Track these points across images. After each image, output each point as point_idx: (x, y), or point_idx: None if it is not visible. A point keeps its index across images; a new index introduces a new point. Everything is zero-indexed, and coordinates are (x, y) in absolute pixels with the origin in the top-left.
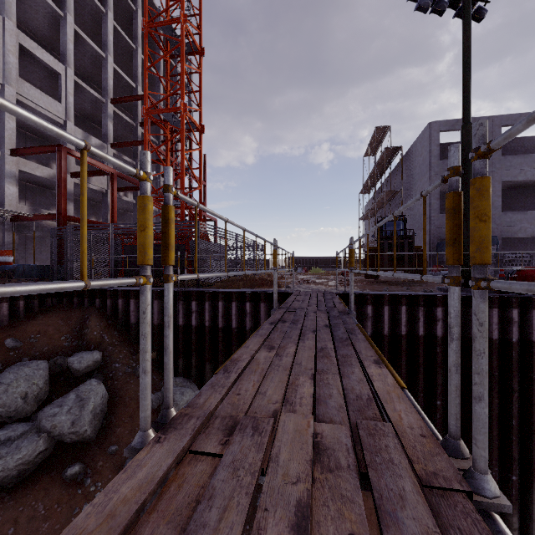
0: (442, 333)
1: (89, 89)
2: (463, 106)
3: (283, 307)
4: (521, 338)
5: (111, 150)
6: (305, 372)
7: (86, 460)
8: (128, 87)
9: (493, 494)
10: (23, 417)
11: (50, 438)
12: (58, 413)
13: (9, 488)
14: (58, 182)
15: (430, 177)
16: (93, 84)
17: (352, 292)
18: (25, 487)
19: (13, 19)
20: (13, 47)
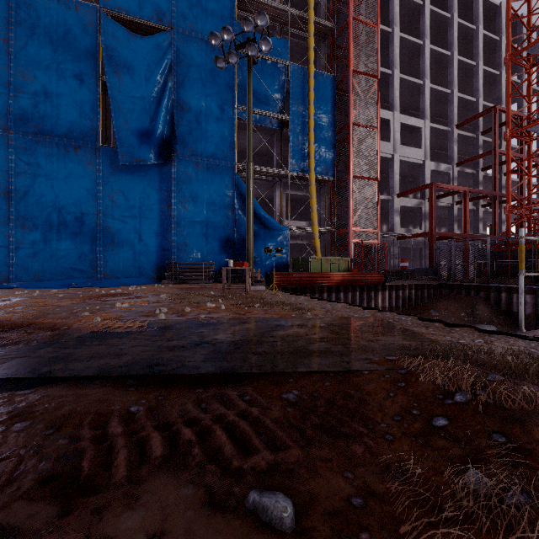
0: None
1: (439, 127)
2: None
3: None
4: None
5: (455, 169)
6: None
7: None
8: (468, 104)
9: None
10: None
11: None
12: None
13: None
14: (430, 209)
15: None
16: (435, 117)
17: None
18: None
19: (397, 109)
20: (397, 127)
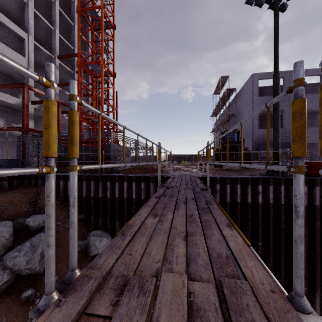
0: (262, 201)
1: (44, 49)
2: (274, 62)
3: (164, 186)
4: (309, 204)
5: (58, 88)
6: (179, 234)
7: (36, 286)
8: (68, 49)
9: None
10: None
11: (12, 272)
12: (18, 256)
13: None
14: (23, 107)
15: (252, 107)
16: (46, 46)
17: (208, 176)
18: None
19: None
20: None
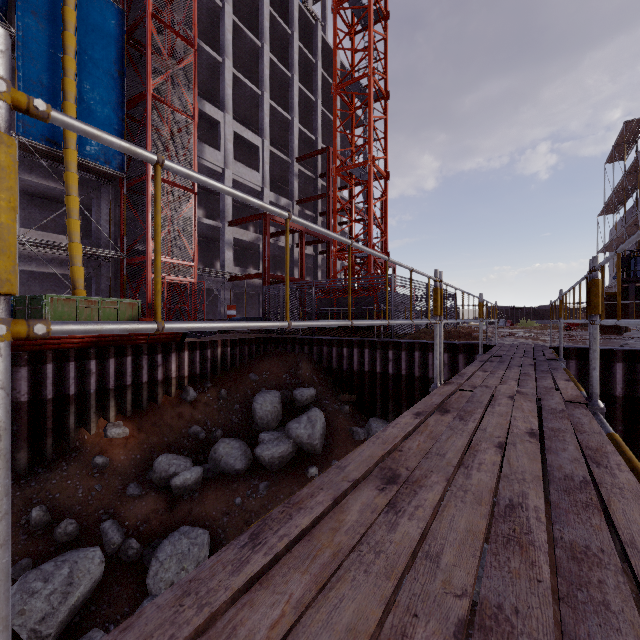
0: None
1: (279, 154)
2: None
3: (488, 353)
4: None
5: (296, 207)
6: (511, 379)
7: (318, 466)
8: (308, 141)
9: (598, 406)
10: (271, 429)
11: (294, 444)
12: (299, 427)
13: (274, 472)
14: (264, 245)
15: None
16: (278, 145)
17: (561, 340)
18: (283, 474)
19: (230, 112)
20: (230, 135)
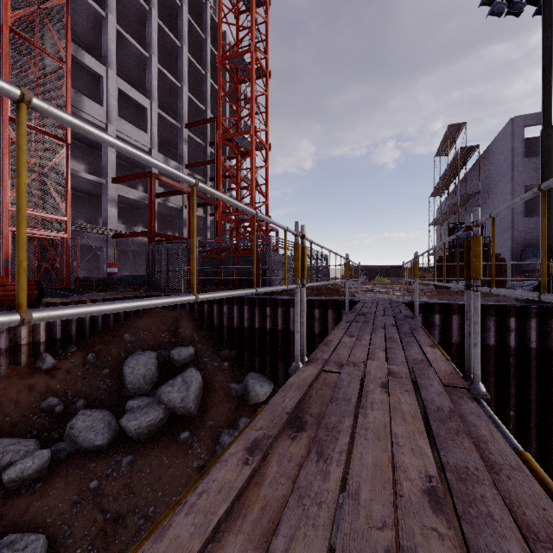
0: (516, 344)
1: (168, 118)
2: (543, 110)
3: (354, 311)
4: None
5: (186, 171)
6: (379, 348)
7: (192, 429)
8: (199, 111)
9: (481, 391)
10: (143, 394)
11: (166, 409)
12: (172, 391)
13: (142, 442)
14: (149, 204)
15: (512, 178)
16: (169, 111)
17: (416, 299)
18: (152, 443)
19: (114, 68)
20: (114, 92)
